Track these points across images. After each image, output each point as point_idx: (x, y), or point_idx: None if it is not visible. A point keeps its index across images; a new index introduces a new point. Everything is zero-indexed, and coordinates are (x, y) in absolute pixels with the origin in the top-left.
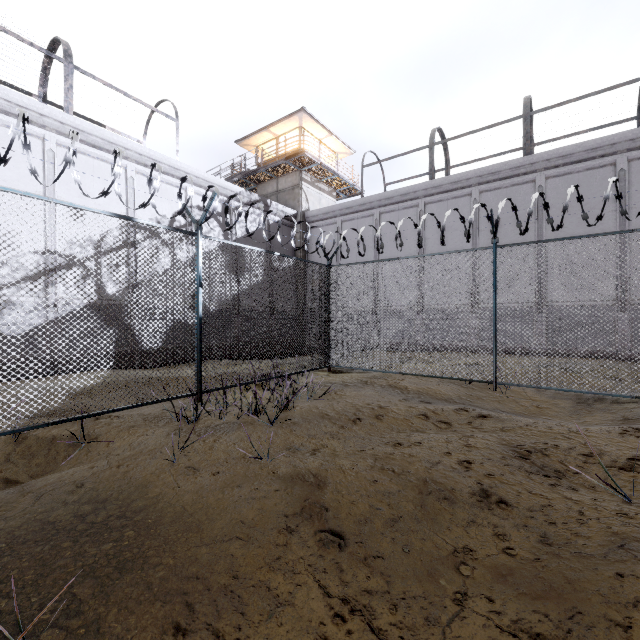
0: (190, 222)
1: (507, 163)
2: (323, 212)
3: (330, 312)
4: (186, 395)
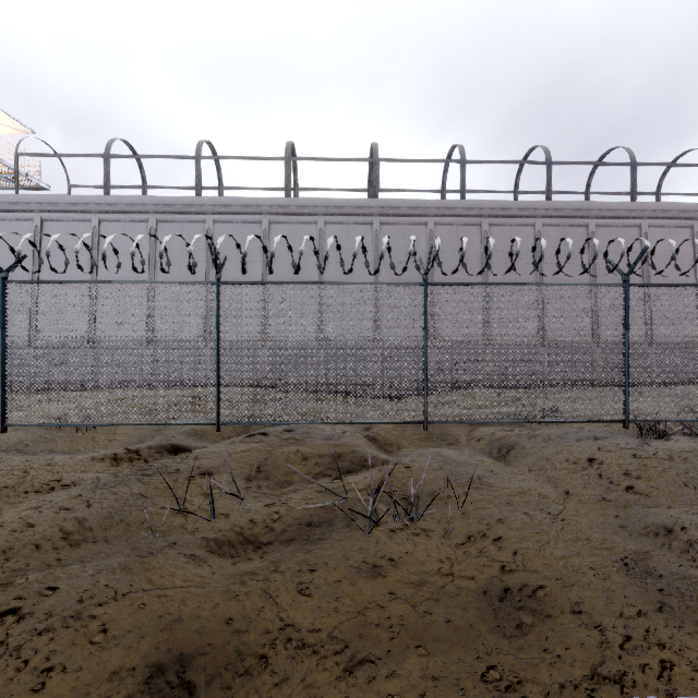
0: None
1: (180, 198)
2: None
3: None
4: None
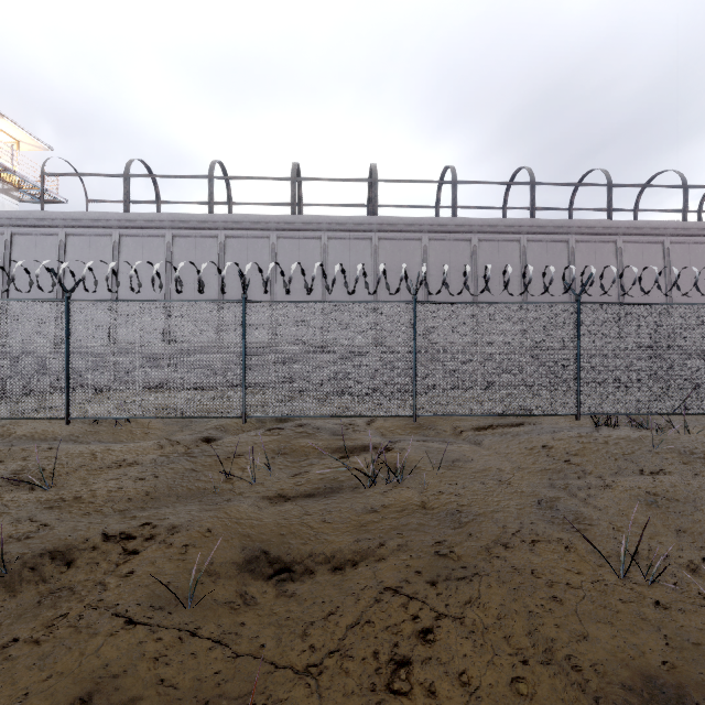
0: None
1: (195, 215)
2: None
3: None
4: None
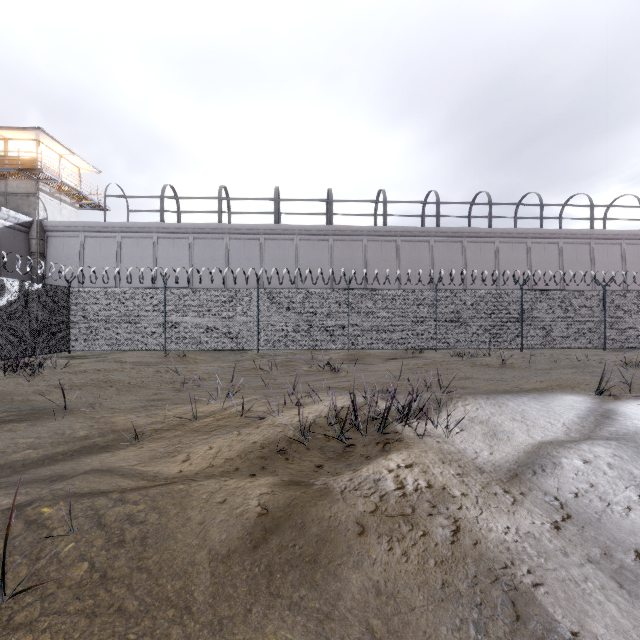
0: None
1: (209, 225)
2: (65, 225)
3: (70, 316)
4: None
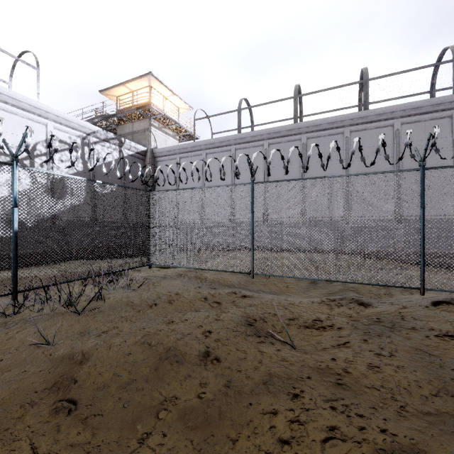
0: (51, 151)
1: (284, 126)
2: (167, 150)
3: (151, 225)
4: (0, 295)
